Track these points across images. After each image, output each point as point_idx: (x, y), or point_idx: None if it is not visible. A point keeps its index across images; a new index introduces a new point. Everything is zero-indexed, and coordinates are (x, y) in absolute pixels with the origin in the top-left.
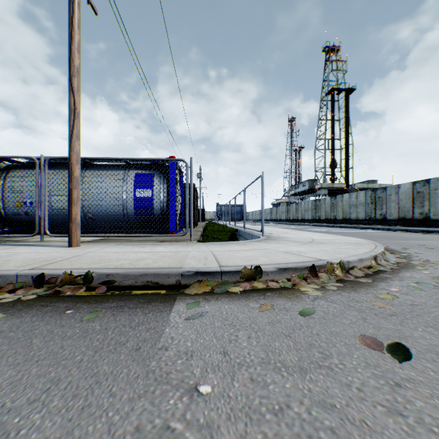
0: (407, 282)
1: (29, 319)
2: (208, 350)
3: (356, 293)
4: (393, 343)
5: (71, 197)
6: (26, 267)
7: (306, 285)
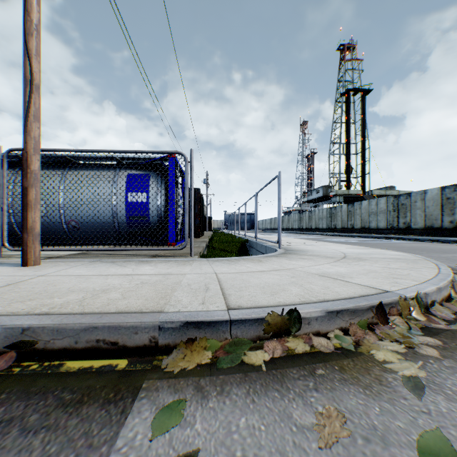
0: None
1: None
2: None
3: None
4: None
5: (26, 198)
6: None
7: (378, 344)
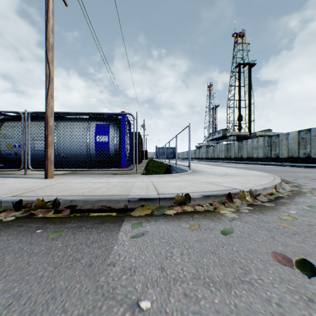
0: (302, 206)
1: (5, 237)
2: (148, 266)
3: (263, 215)
4: (300, 260)
5: (47, 141)
6: (9, 195)
7: (224, 209)
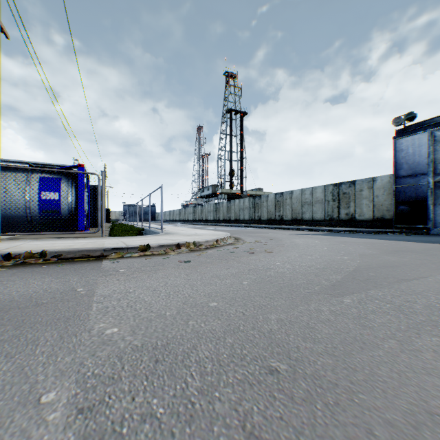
0: (220, 249)
1: (25, 269)
2: (122, 267)
3: (193, 253)
4: (188, 261)
5: None
6: None
7: (172, 252)
